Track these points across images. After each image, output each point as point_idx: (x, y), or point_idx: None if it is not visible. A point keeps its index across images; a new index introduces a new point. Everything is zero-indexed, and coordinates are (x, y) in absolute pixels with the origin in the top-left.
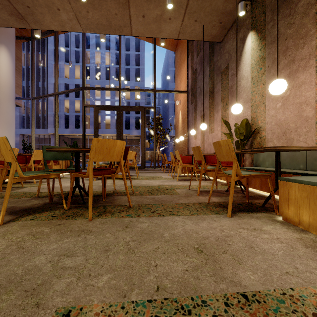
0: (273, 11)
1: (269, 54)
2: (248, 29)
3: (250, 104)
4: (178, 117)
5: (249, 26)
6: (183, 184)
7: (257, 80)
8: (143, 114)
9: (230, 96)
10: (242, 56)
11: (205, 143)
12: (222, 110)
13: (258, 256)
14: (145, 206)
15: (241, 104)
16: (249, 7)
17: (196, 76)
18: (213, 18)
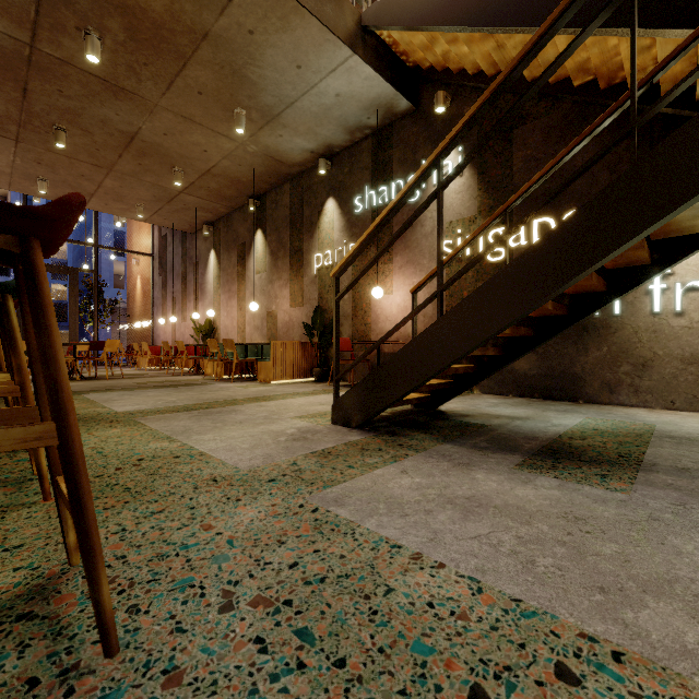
0: (223, 249)
1: (222, 277)
2: (212, 246)
3: (213, 307)
4: (134, 282)
5: (212, 244)
6: (153, 372)
7: (217, 291)
8: (75, 280)
9: (200, 292)
10: (209, 264)
11: (178, 332)
12: (194, 302)
13: (185, 378)
14: (133, 377)
15: (208, 304)
16: (212, 229)
17: (166, 244)
18: (183, 222)
